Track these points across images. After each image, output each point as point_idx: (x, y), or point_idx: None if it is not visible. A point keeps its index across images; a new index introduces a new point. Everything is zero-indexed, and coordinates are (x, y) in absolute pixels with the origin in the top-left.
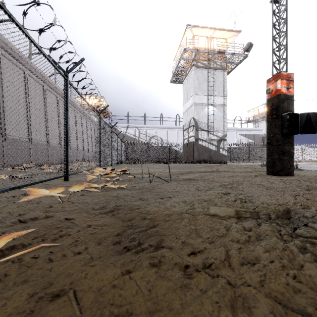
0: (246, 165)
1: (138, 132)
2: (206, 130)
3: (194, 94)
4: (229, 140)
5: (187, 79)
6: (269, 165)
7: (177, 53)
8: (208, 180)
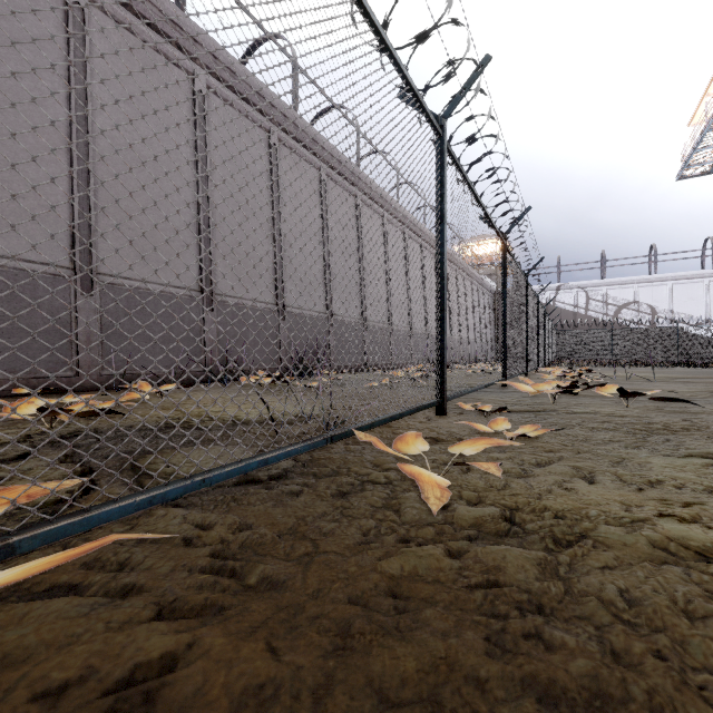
0: None
1: (586, 297)
2: None
3: None
4: None
5: None
6: None
7: (698, 110)
8: None
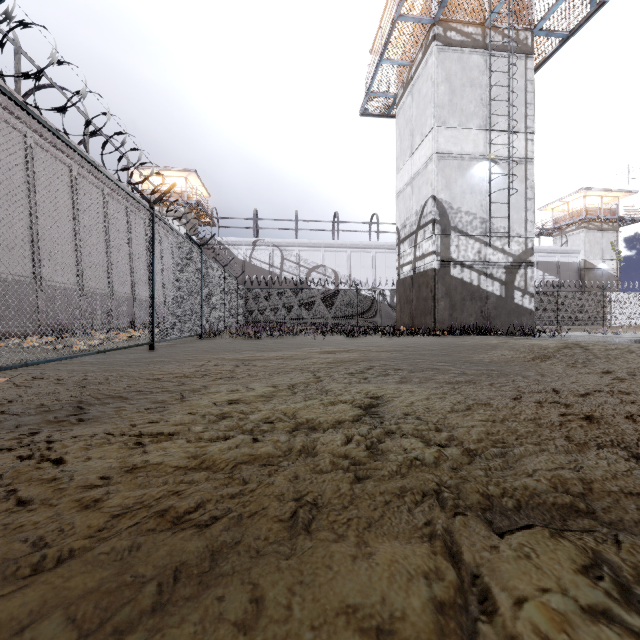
0: None
1: (281, 256)
2: (474, 233)
3: (437, 125)
4: None
5: (411, 93)
6: None
7: (382, 23)
8: None
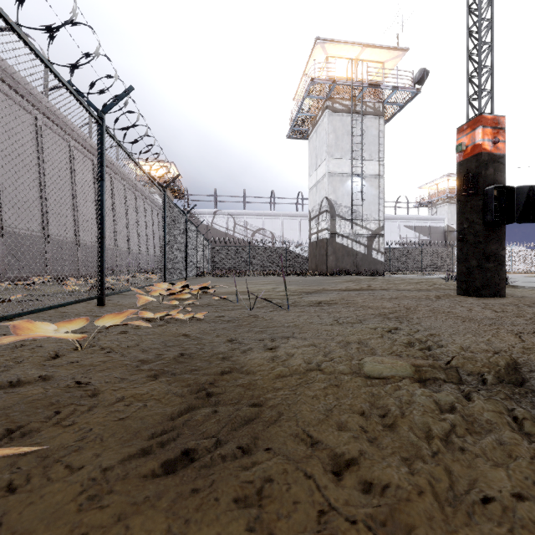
0: (418, 279)
1: (234, 222)
2: (349, 218)
3: (328, 157)
4: (388, 236)
5: (316, 132)
6: (461, 278)
7: (299, 87)
8: (355, 304)
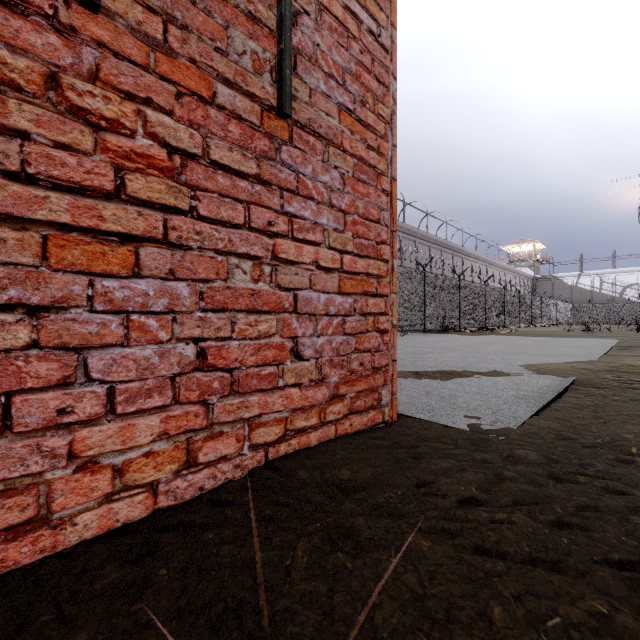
0: None
1: (600, 280)
2: None
3: None
4: None
5: None
6: None
7: None
8: None
